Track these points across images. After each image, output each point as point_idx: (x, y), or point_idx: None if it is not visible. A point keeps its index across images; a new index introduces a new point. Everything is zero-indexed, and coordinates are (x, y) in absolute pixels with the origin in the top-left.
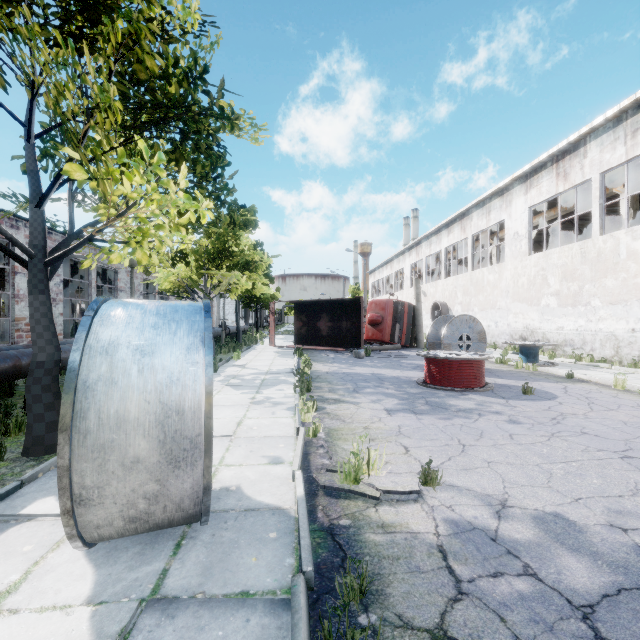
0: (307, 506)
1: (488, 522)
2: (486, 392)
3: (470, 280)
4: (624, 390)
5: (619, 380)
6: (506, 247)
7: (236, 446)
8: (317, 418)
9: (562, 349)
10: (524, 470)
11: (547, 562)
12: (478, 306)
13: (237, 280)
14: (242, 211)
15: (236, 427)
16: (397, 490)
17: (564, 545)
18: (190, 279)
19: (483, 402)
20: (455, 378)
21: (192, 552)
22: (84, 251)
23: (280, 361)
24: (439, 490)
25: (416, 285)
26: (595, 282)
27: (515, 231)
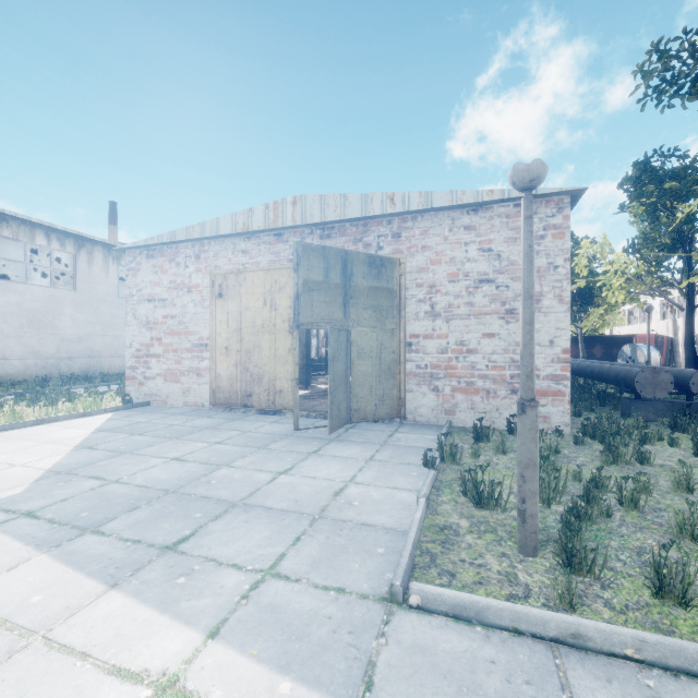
0: None
1: None
2: None
3: None
4: None
5: None
6: None
7: None
8: None
9: None
10: None
11: None
12: None
13: None
14: None
15: None
16: None
17: None
18: None
19: None
20: None
21: None
22: None
23: None
24: None
25: (673, 324)
26: None
27: None
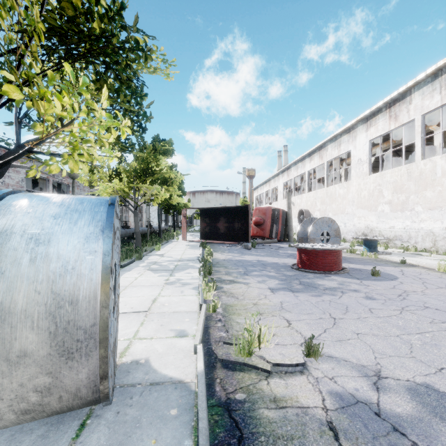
0: (206, 379)
1: (369, 394)
2: (344, 274)
3: (326, 193)
4: (445, 272)
5: (441, 265)
6: (352, 169)
7: (149, 321)
8: (216, 296)
9: (393, 242)
10: (388, 341)
11: (433, 441)
12: (332, 212)
13: (158, 192)
14: (162, 143)
15: (151, 304)
16: (285, 363)
17: (443, 420)
18: (122, 191)
19: (343, 282)
20: (320, 264)
21: (94, 434)
22: (43, 169)
23: (189, 251)
24: (320, 361)
25: (288, 197)
26: (418, 194)
27: (359, 158)
